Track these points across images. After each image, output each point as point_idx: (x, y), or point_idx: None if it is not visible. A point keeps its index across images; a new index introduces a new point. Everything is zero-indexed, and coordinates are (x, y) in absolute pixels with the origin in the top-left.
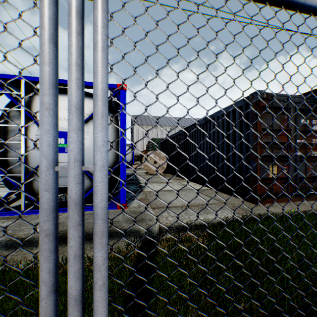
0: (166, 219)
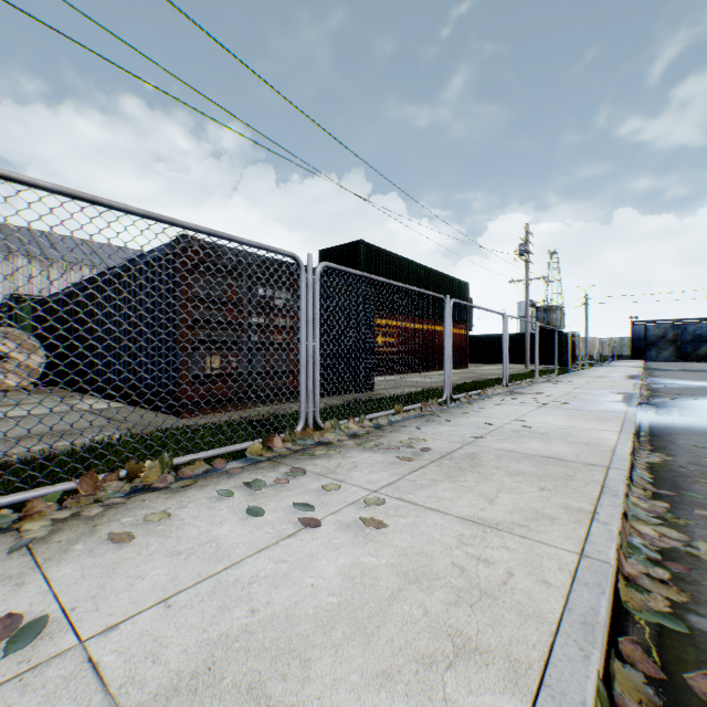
0: None
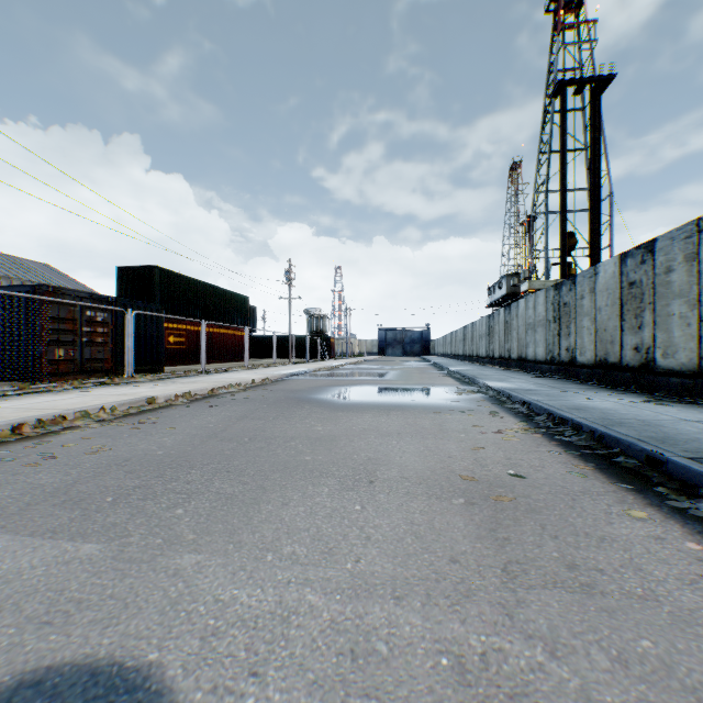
0: None
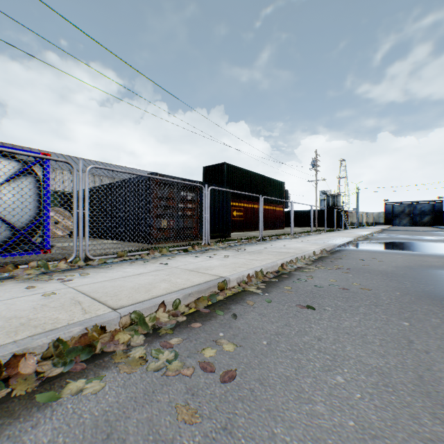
0: (90, 253)
